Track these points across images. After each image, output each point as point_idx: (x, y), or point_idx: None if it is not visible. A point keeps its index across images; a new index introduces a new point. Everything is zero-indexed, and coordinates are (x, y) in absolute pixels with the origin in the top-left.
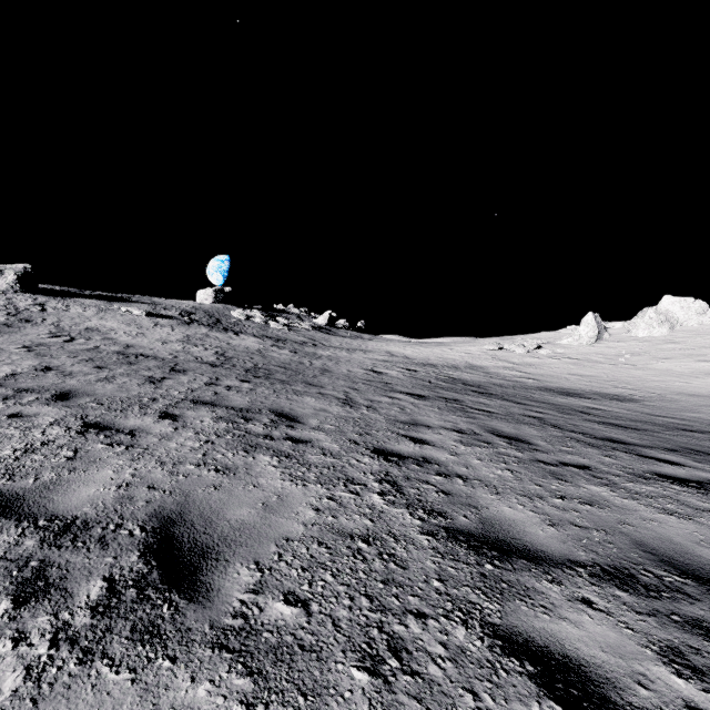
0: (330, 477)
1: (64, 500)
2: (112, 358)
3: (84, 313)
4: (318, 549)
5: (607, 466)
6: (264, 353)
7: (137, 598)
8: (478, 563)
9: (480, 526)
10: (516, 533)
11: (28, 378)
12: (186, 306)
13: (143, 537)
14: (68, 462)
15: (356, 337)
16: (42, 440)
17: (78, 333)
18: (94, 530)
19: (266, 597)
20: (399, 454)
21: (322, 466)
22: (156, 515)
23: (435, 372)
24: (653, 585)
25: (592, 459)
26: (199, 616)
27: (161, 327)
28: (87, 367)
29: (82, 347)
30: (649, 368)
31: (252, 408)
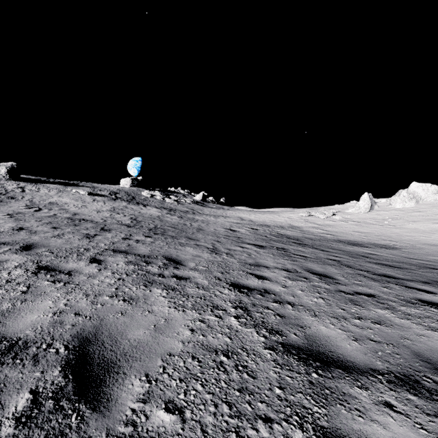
0: (201, 305)
1: (14, 325)
2: (64, 222)
3: (49, 193)
4: (192, 363)
5: (386, 294)
6: (161, 218)
7: (53, 409)
8: (307, 372)
9: (306, 341)
10: (331, 346)
11: (6, 235)
12: (114, 189)
13: (66, 354)
14: (22, 295)
15: (219, 208)
16: (7, 279)
17: (44, 205)
18: (31, 349)
19: (152, 405)
20: (248, 287)
21: (196, 296)
22: (78, 336)
23: (269, 230)
24: (434, 389)
25: (376, 290)
26: (98, 424)
27: (97, 202)
28: (46, 228)
29: (45, 215)
30: (404, 228)
31: (151, 255)
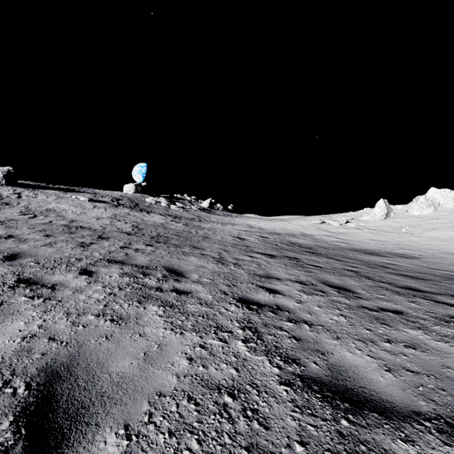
0: (203, 325)
1: None
2: (59, 229)
3: (47, 199)
4: (187, 406)
5: (415, 311)
6: (165, 225)
7: None
8: (334, 418)
9: (329, 373)
10: (361, 380)
11: None
12: (116, 195)
13: (24, 396)
14: None
15: (227, 215)
16: None
17: (40, 212)
18: None
19: None
20: (258, 302)
21: (198, 315)
22: (46, 369)
23: (280, 238)
24: None
25: (402, 305)
26: None
27: (98, 209)
28: (38, 235)
29: (40, 222)
30: (422, 236)
31: (150, 266)
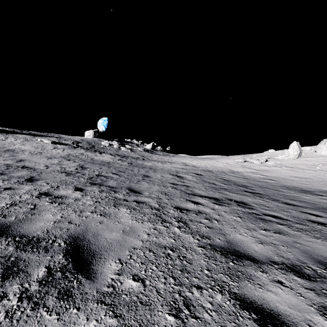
0: None
1: None
2: None
3: (14, 141)
4: None
5: None
6: (111, 164)
7: None
8: None
9: None
10: None
11: None
12: (78, 139)
13: None
14: None
15: (166, 155)
16: None
17: None
18: None
19: None
20: None
21: None
22: None
23: (213, 175)
24: None
25: None
26: None
27: (56, 149)
28: None
29: None
30: None
31: (46, 237)
